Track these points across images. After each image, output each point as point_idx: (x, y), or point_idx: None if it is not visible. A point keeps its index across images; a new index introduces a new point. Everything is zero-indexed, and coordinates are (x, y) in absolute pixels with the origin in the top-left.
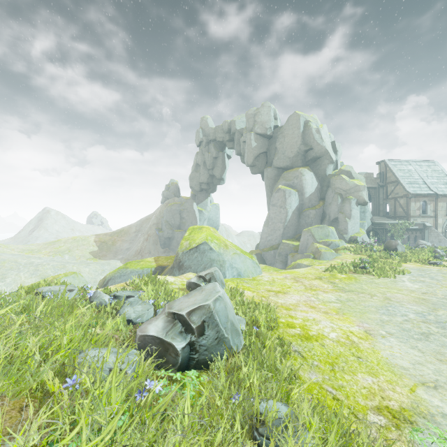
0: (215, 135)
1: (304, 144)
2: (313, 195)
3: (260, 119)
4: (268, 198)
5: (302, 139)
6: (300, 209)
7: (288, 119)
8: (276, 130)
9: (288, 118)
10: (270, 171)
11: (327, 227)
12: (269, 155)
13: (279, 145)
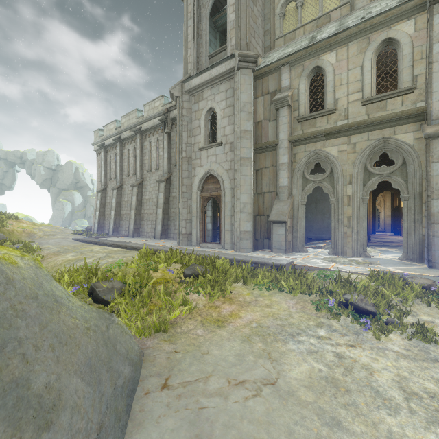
0: (6, 156)
1: (76, 179)
2: (80, 205)
3: (48, 159)
4: (53, 204)
5: (74, 176)
6: (73, 211)
7: (66, 163)
8: (59, 166)
9: (66, 163)
10: (54, 189)
11: (84, 220)
12: (53, 179)
13: (60, 176)
